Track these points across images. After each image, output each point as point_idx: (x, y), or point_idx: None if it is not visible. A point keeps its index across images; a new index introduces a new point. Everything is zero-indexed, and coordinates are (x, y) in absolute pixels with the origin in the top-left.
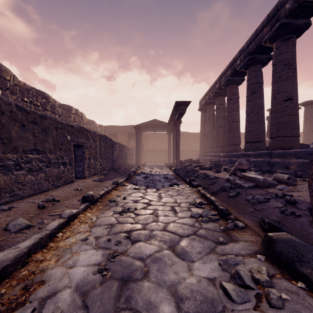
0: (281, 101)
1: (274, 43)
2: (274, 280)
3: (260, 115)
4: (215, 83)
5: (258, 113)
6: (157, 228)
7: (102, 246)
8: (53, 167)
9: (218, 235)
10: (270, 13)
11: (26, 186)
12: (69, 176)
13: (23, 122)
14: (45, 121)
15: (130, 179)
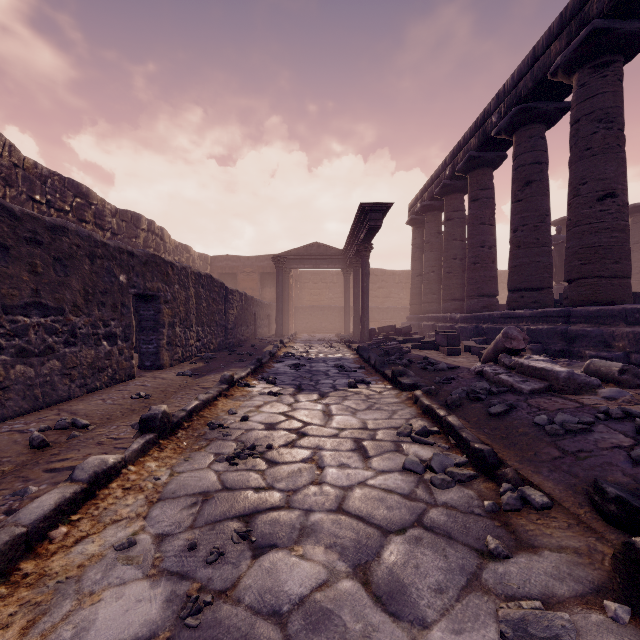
0: (592, 200)
1: (575, 74)
2: None
3: (542, 232)
4: (443, 165)
5: (538, 227)
6: (321, 505)
7: (170, 568)
8: (82, 345)
9: (482, 527)
10: (567, 10)
11: (12, 391)
12: (124, 365)
13: (3, 241)
14: (62, 238)
15: (261, 371)
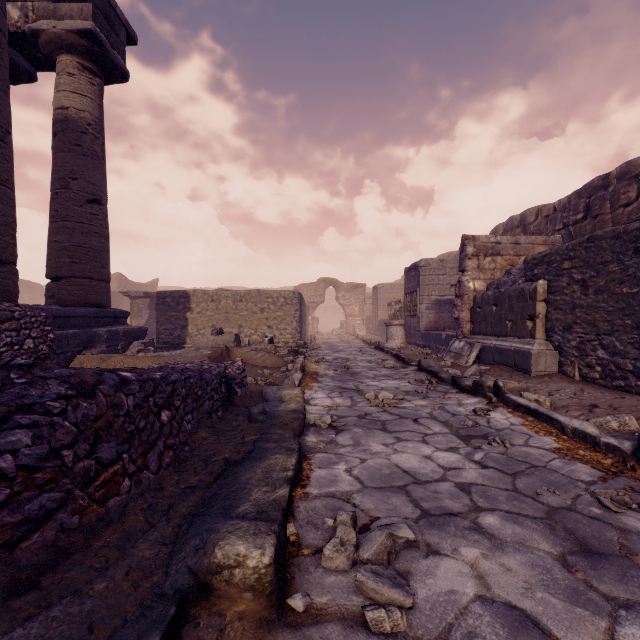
0: None
1: None
2: (322, 544)
3: None
4: None
5: None
6: None
7: None
8: None
9: None
10: None
11: None
12: None
13: None
14: None
15: None
